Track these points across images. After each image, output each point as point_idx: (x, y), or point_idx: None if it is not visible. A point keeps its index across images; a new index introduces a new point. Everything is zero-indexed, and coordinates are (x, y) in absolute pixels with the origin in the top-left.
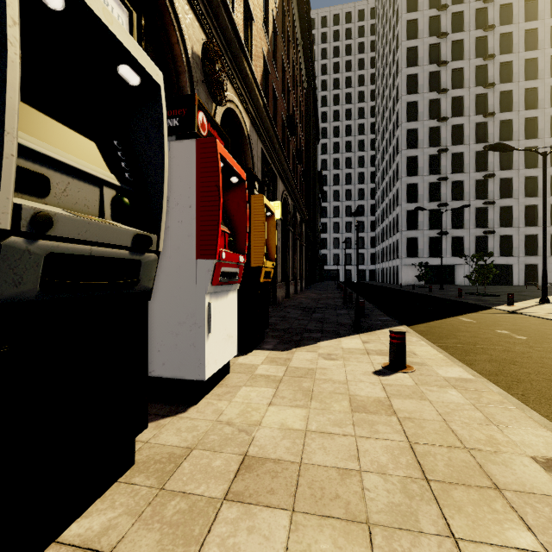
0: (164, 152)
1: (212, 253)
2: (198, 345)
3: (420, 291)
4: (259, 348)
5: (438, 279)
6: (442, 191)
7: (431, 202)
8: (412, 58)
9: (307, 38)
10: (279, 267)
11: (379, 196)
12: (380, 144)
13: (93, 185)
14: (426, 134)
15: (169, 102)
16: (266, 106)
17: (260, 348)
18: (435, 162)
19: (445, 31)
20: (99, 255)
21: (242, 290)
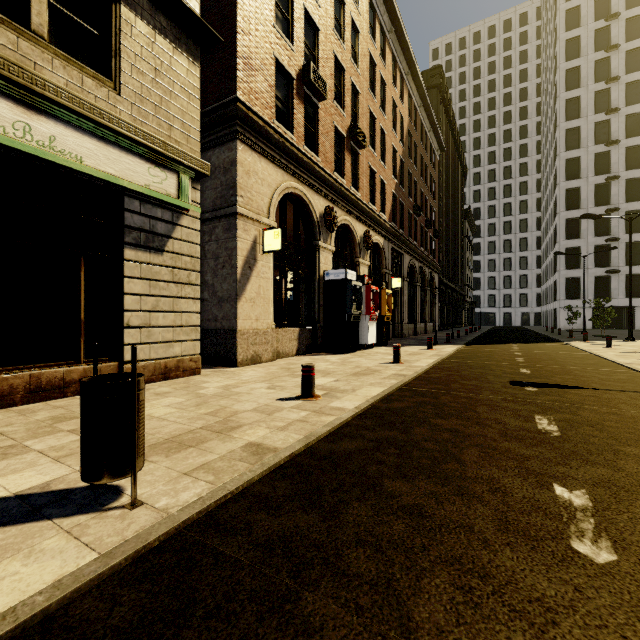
0: (362, 297)
1: (369, 313)
2: (366, 335)
3: (550, 334)
4: (384, 346)
5: (611, 324)
6: (613, 224)
7: (598, 237)
8: (573, 79)
9: (436, 125)
10: (406, 313)
11: (544, 228)
12: (545, 169)
13: (354, 306)
14: (591, 161)
15: (359, 276)
16: (392, 227)
17: (385, 346)
18: (604, 191)
19: (616, 42)
20: (356, 316)
21: (378, 324)
